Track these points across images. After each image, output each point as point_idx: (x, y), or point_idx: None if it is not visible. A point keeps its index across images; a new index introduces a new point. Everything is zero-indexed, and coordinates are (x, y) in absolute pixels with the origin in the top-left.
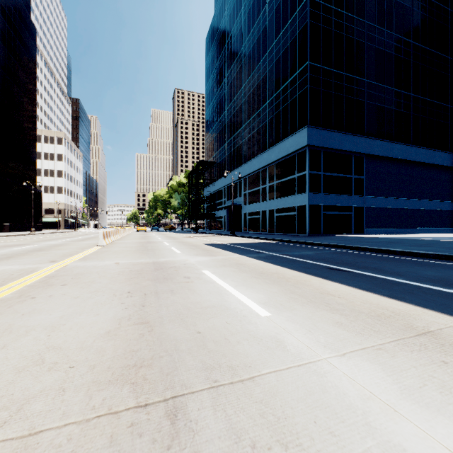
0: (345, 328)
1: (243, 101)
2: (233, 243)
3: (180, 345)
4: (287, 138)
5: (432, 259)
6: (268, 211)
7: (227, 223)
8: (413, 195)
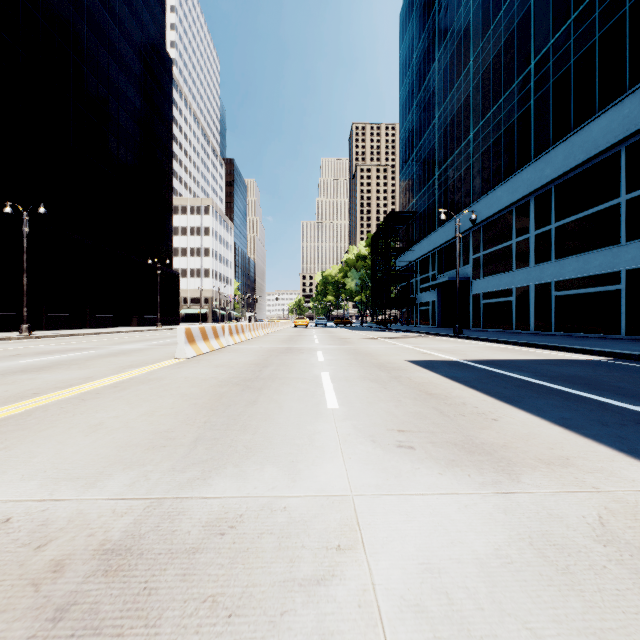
0: None
1: (471, 87)
2: (489, 362)
3: None
4: (592, 118)
5: None
6: (534, 287)
7: (438, 313)
8: None
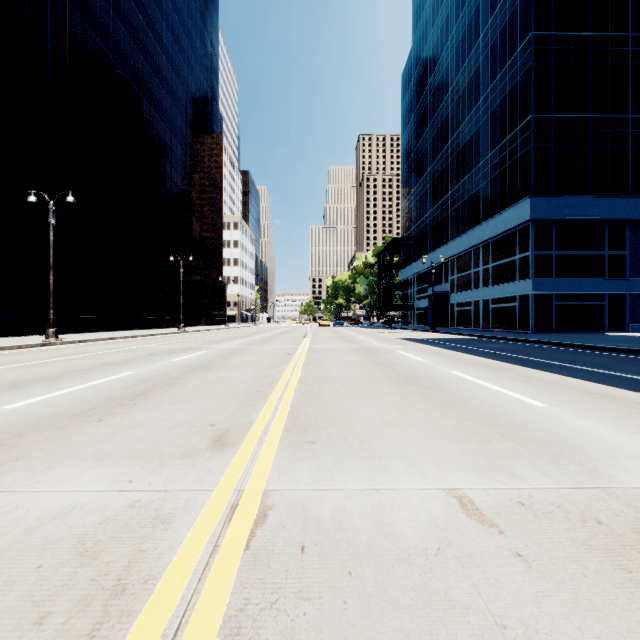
0: (454, 363)
1: (449, 160)
2: (428, 338)
3: (388, 362)
4: (504, 210)
5: (611, 352)
6: (482, 301)
7: (429, 316)
8: None
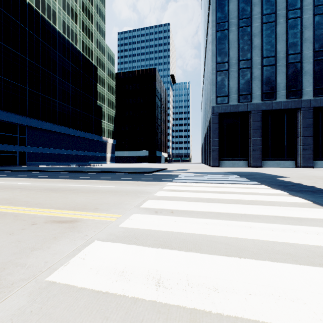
0: None
1: None
2: None
3: None
4: None
5: None
6: None
7: None
8: (58, 147)
